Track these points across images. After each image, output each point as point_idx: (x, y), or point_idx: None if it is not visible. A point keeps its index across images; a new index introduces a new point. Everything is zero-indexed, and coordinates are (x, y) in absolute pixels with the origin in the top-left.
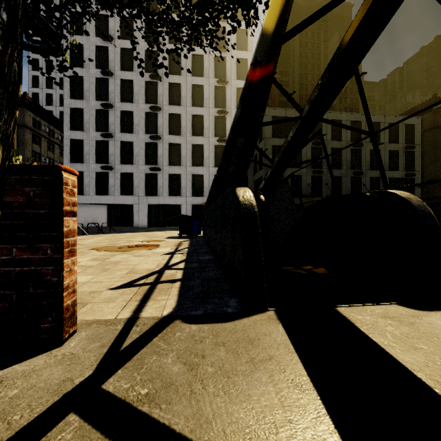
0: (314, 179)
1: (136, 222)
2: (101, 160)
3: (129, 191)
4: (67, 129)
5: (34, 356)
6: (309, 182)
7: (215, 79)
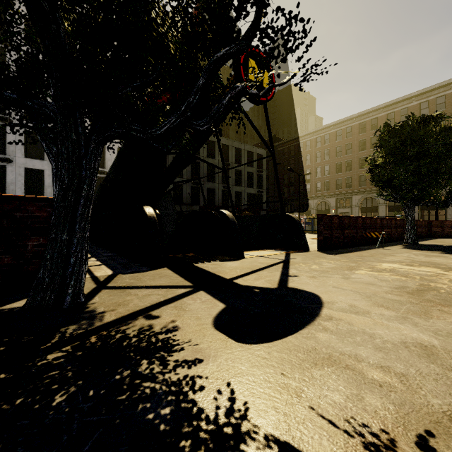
0: (193, 189)
1: None
2: None
3: None
4: None
5: None
6: (189, 191)
7: None
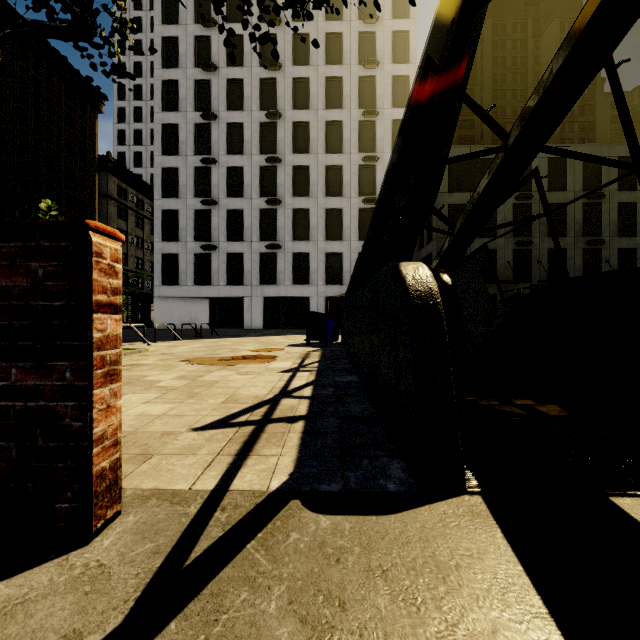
0: (518, 254)
1: (248, 323)
2: (201, 237)
3: (238, 278)
4: (158, 197)
5: (37, 564)
6: (509, 259)
7: (359, 110)
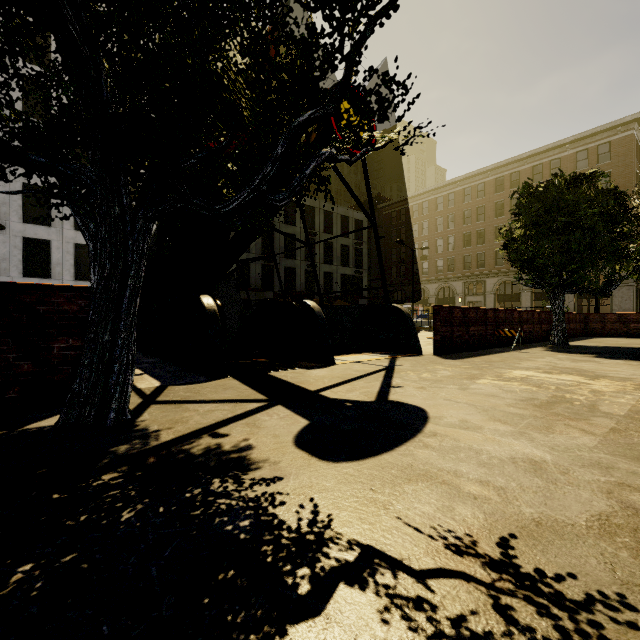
0: (265, 269)
1: None
2: None
3: None
4: None
5: None
6: (259, 271)
7: None
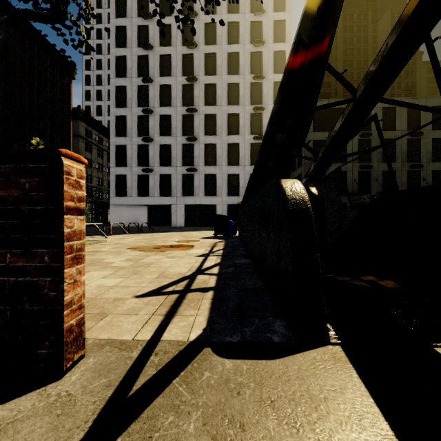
0: (361, 175)
1: (174, 222)
2: (142, 164)
3: (168, 192)
4: (112, 136)
5: (24, 393)
6: (355, 178)
7: (251, 75)
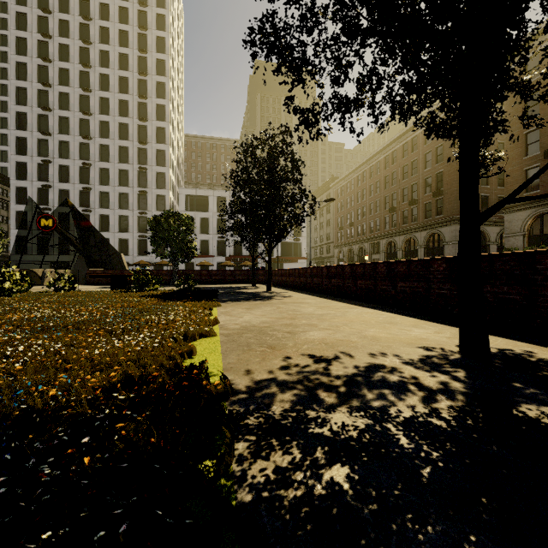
0: (221, 243)
1: None
2: None
3: (67, 251)
4: (13, 204)
5: None
6: (215, 245)
7: (138, 165)
